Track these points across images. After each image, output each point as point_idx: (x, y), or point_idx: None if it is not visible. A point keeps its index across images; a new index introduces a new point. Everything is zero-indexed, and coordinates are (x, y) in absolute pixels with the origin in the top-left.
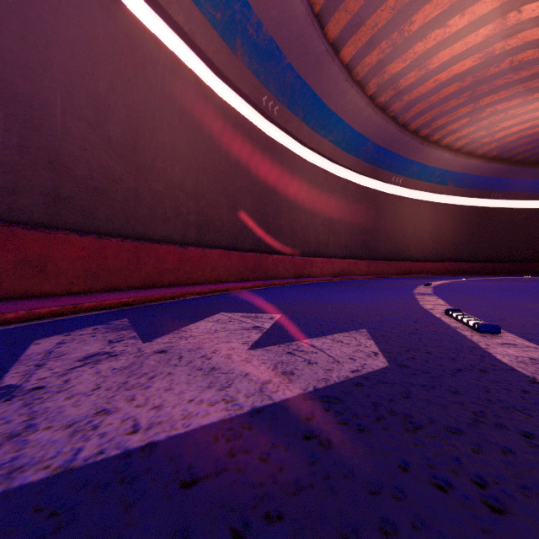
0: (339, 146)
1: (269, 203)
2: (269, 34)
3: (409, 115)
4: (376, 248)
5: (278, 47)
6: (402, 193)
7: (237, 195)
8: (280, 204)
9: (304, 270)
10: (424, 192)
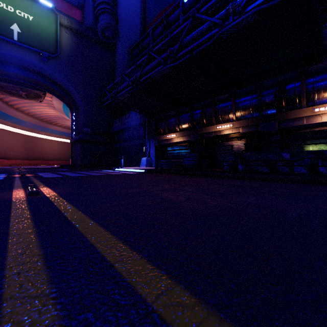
0: (15, 123)
1: None
2: None
3: (42, 118)
4: (33, 156)
5: None
6: (45, 137)
7: None
8: None
9: None
10: (55, 137)
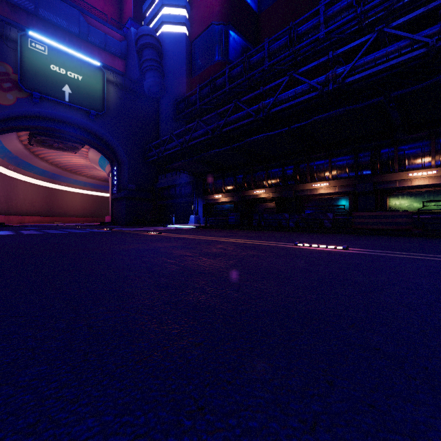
0: (37, 174)
1: (9, 198)
2: (16, 155)
3: (67, 167)
4: (54, 211)
5: (18, 157)
6: (67, 189)
7: (1, 198)
8: (13, 198)
9: (22, 221)
10: (77, 189)
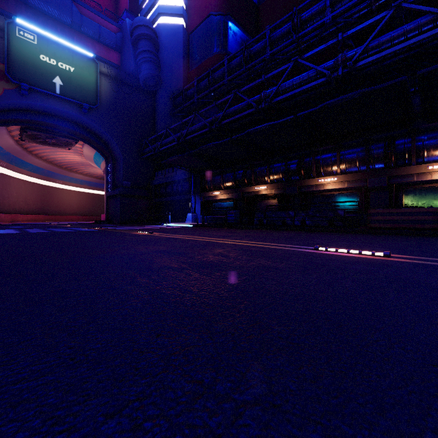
0: (31, 171)
1: (1, 196)
2: (8, 151)
3: (62, 164)
4: (49, 210)
5: (10, 153)
6: (63, 186)
7: None
8: (5, 195)
9: (15, 219)
10: (74, 186)
